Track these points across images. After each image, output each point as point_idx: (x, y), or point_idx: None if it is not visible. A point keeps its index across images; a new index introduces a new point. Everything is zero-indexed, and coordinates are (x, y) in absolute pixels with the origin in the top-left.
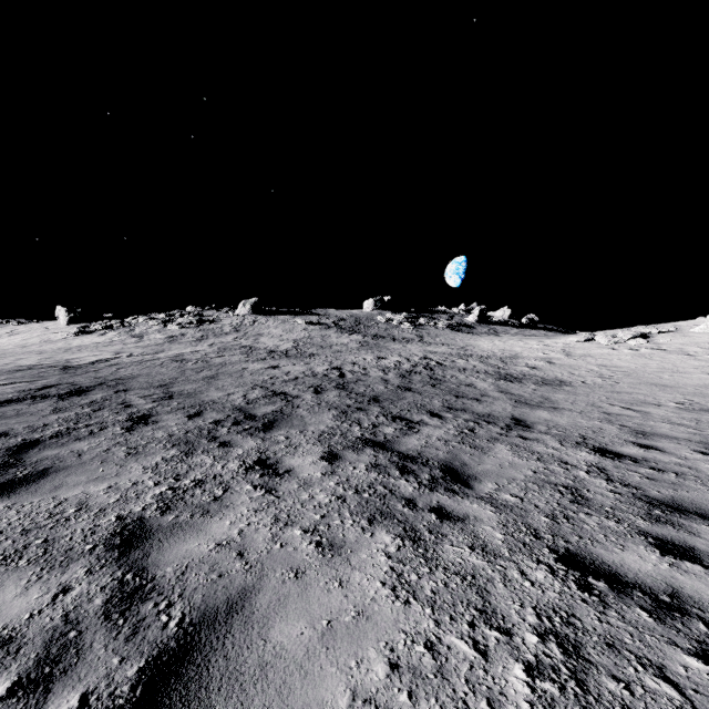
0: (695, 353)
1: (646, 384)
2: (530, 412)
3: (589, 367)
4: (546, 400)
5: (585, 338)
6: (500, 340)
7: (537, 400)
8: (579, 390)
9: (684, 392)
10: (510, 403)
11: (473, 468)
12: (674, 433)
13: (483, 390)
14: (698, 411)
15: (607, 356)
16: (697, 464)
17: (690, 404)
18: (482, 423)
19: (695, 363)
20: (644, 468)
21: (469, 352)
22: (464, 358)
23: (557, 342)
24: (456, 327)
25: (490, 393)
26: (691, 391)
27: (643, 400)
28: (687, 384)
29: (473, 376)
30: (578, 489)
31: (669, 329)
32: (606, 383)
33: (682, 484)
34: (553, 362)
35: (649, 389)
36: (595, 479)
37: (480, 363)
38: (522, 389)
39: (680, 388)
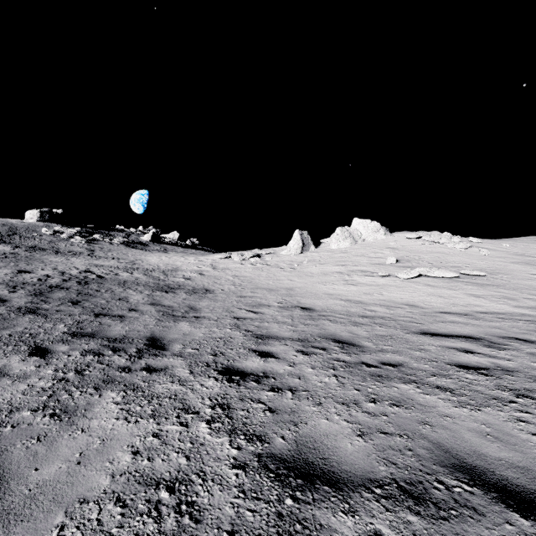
0: (283, 267)
1: (261, 289)
2: (172, 326)
3: (228, 277)
4: (192, 309)
5: (226, 256)
6: (166, 256)
7: (184, 310)
8: (219, 297)
9: (281, 294)
10: (156, 317)
11: (11, 491)
12: (281, 333)
13: (135, 303)
14: (291, 308)
15: (239, 269)
16: (303, 370)
17: (286, 303)
18: (106, 354)
19: (284, 273)
20: (266, 390)
21: (136, 266)
22: (130, 271)
23: (208, 259)
24: (132, 244)
25: (140, 307)
26: (285, 293)
27: (259, 302)
28: (282, 288)
29: (132, 288)
30: (191, 480)
31: (271, 252)
32: (237, 290)
33: (300, 410)
34: (203, 274)
35: (263, 293)
36: (217, 436)
37: (143, 276)
38: (174, 299)
39: (279, 291)
